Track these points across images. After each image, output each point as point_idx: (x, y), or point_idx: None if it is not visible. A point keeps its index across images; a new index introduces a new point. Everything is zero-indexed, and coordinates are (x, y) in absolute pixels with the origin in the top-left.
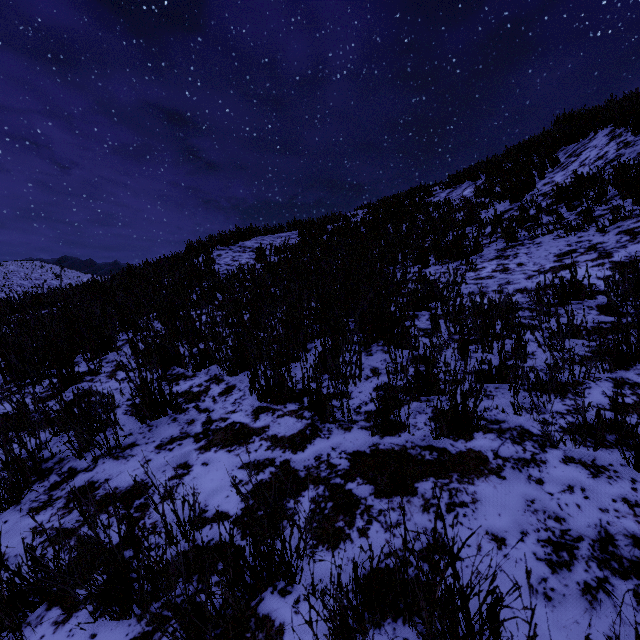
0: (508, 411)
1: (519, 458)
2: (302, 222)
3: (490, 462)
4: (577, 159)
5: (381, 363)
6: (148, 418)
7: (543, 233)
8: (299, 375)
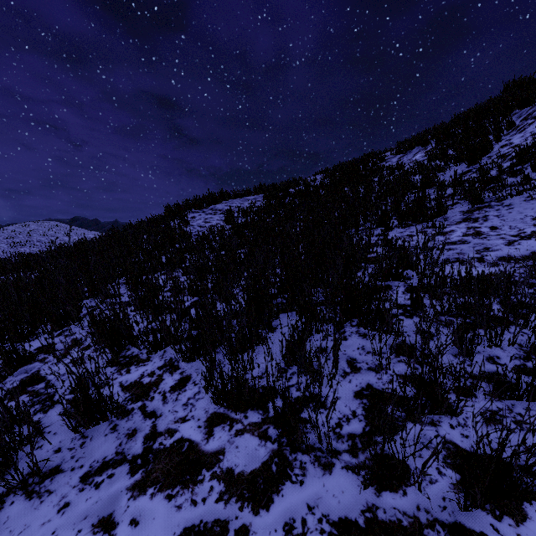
0: None
1: None
2: (267, 186)
3: None
4: (535, 121)
5: (359, 352)
6: (83, 426)
7: (512, 194)
8: (263, 365)
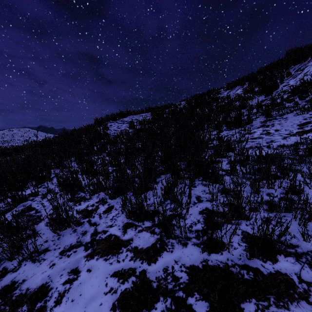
0: (298, 237)
1: None
2: (153, 108)
3: (297, 286)
4: (302, 72)
5: (202, 193)
6: (58, 230)
7: (287, 112)
8: (152, 200)
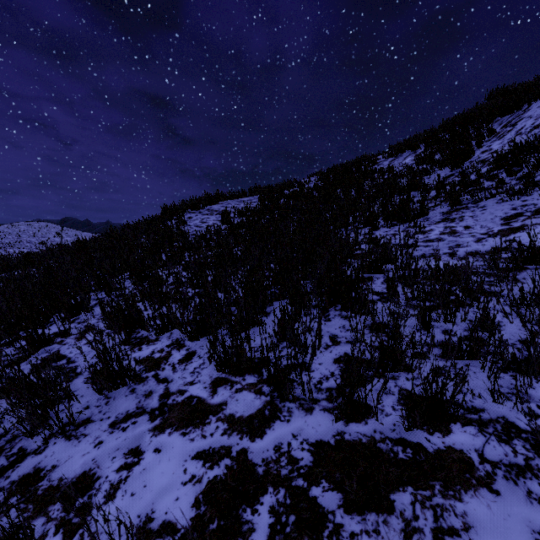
0: (485, 396)
1: (511, 464)
2: (262, 188)
3: (476, 468)
4: (513, 129)
5: (340, 330)
6: (106, 389)
7: (486, 197)
8: (258, 341)
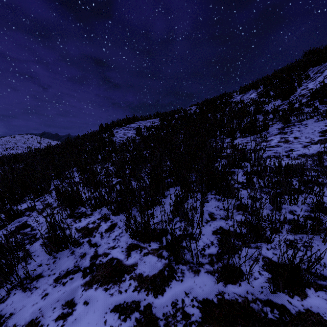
0: None
1: None
2: (161, 113)
3: None
4: (322, 74)
5: (215, 209)
6: (54, 251)
7: (307, 118)
8: (159, 216)
